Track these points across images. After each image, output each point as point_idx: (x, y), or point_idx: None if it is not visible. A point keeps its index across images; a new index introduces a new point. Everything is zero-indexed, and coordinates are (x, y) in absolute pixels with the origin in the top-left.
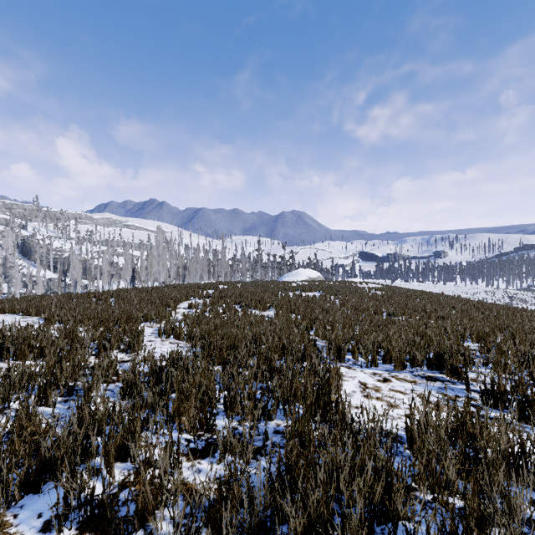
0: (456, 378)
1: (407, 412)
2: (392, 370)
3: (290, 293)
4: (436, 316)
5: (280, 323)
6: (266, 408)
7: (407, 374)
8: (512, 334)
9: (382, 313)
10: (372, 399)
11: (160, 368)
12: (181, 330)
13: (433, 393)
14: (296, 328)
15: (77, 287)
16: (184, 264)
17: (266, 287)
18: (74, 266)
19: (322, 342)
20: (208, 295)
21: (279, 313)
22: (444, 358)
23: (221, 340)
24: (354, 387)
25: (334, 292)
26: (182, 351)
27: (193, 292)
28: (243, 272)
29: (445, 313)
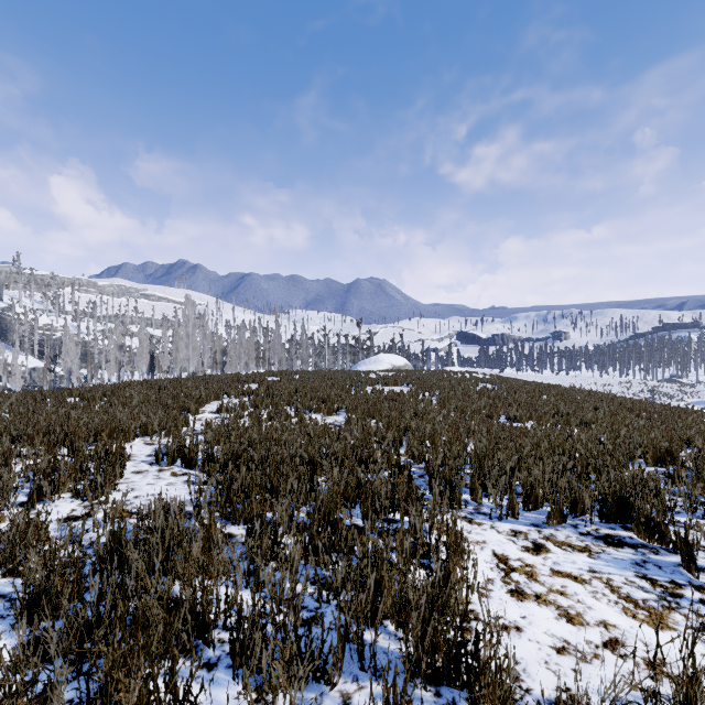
0: (657, 540)
1: (604, 635)
2: (542, 524)
3: (368, 388)
4: (578, 421)
5: (353, 436)
6: (320, 654)
7: (569, 532)
8: (701, 451)
9: (499, 417)
10: (528, 600)
11: (119, 543)
12: (193, 452)
13: (630, 577)
14: (378, 447)
15: (72, 379)
16: (223, 348)
17: (334, 379)
18: (68, 350)
19: (419, 468)
20: (249, 392)
21: (352, 418)
22: (628, 502)
23: (252, 473)
24: (487, 569)
25: (429, 386)
26: (161, 511)
27: (228, 388)
28: (304, 358)
29: (588, 417)
